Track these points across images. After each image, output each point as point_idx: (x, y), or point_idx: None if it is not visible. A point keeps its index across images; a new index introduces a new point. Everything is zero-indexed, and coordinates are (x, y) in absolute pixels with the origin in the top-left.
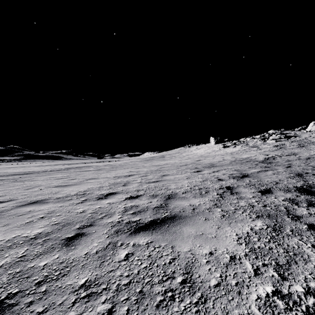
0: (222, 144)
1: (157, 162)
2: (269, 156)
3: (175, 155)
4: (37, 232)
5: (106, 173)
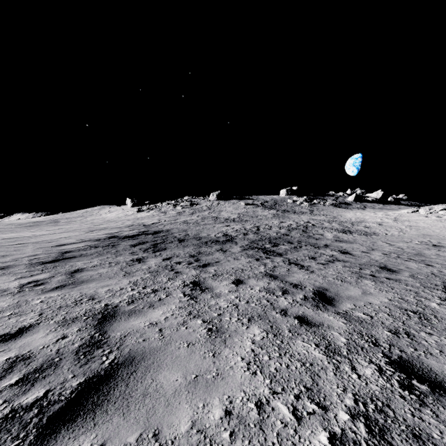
0: (138, 208)
1: (48, 227)
2: (159, 221)
3: (76, 219)
4: None
5: None
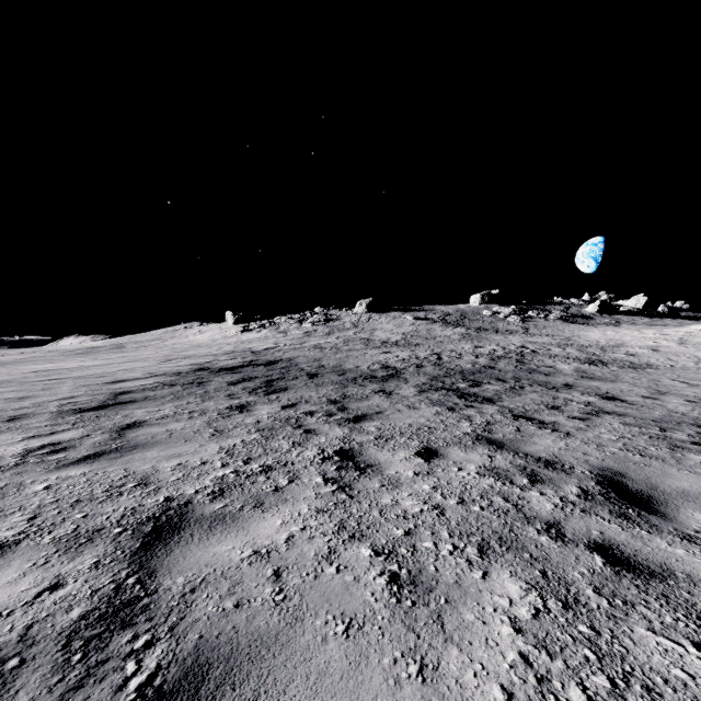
0: (244, 326)
1: (106, 355)
2: (276, 345)
3: (150, 343)
4: (8, 390)
5: (5, 369)
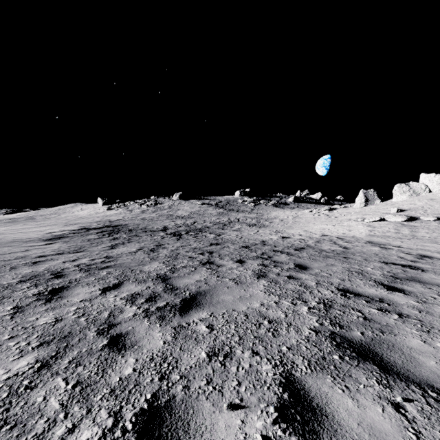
0: (108, 206)
1: (30, 223)
2: (123, 218)
3: (51, 216)
4: (10, 235)
5: None
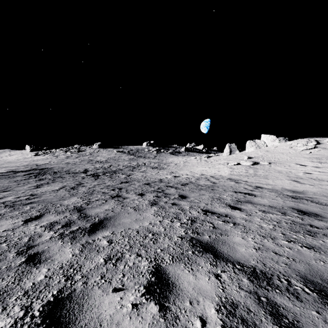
0: (36, 152)
1: None
2: (49, 162)
3: None
4: None
5: None
